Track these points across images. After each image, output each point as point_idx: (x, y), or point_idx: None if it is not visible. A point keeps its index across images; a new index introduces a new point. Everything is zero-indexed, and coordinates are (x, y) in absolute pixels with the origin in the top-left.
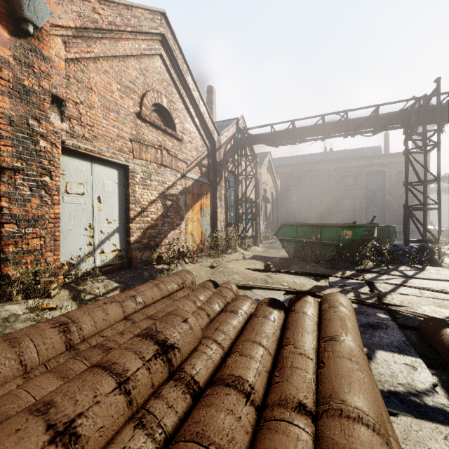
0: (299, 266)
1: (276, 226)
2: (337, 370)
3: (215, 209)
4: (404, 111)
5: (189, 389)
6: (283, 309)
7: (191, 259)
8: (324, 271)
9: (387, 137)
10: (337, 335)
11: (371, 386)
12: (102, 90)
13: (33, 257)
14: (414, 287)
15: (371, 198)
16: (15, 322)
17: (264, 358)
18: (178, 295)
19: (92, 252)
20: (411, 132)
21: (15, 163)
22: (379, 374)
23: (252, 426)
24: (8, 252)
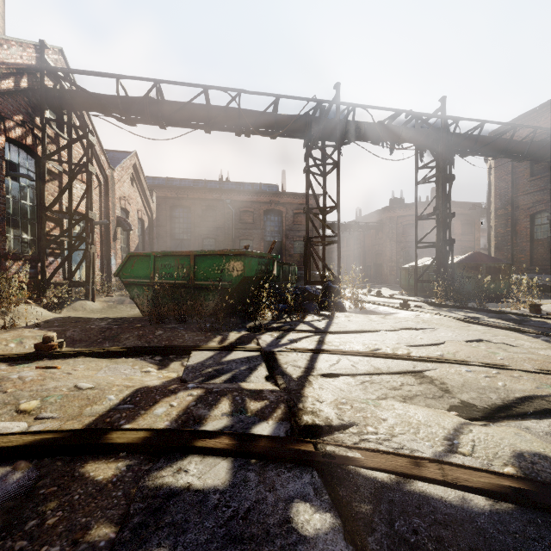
0: (139, 333)
1: None
2: None
3: None
4: (305, 116)
5: None
6: None
7: None
8: (188, 339)
9: (284, 176)
10: None
11: None
12: None
13: None
14: (339, 353)
15: (269, 240)
16: None
17: None
18: None
19: None
20: (312, 144)
21: None
22: None
23: None
24: None
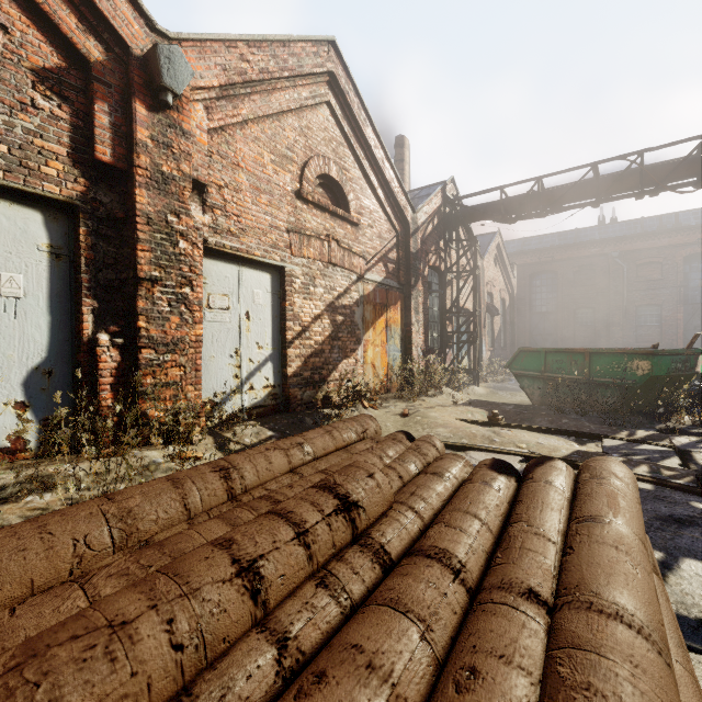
0: (549, 418)
1: (511, 353)
2: (592, 558)
3: (409, 327)
4: None
5: (378, 558)
6: (514, 476)
7: (371, 402)
8: (595, 429)
9: None
10: (598, 515)
11: (647, 586)
12: (251, 165)
13: (172, 391)
14: None
15: (696, 302)
16: (155, 471)
17: (481, 534)
18: (357, 448)
19: (239, 387)
20: None
21: (153, 272)
22: (683, 593)
23: (462, 609)
24: (146, 384)
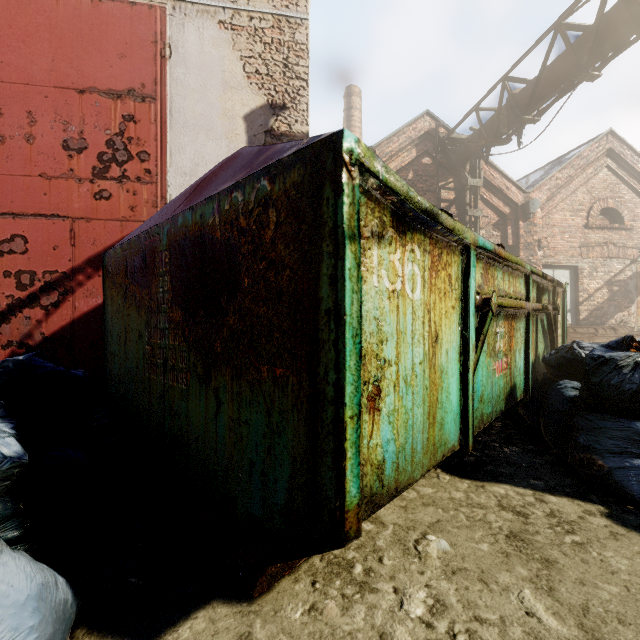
0: None
1: None
2: None
3: None
4: None
5: None
6: None
7: None
8: None
9: None
10: None
11: None
12: (559, 222)
13: None
14: None
15: None
16: None
17: None
18: None
19: None
20: None
21: None
22: None
23: None
24: None
